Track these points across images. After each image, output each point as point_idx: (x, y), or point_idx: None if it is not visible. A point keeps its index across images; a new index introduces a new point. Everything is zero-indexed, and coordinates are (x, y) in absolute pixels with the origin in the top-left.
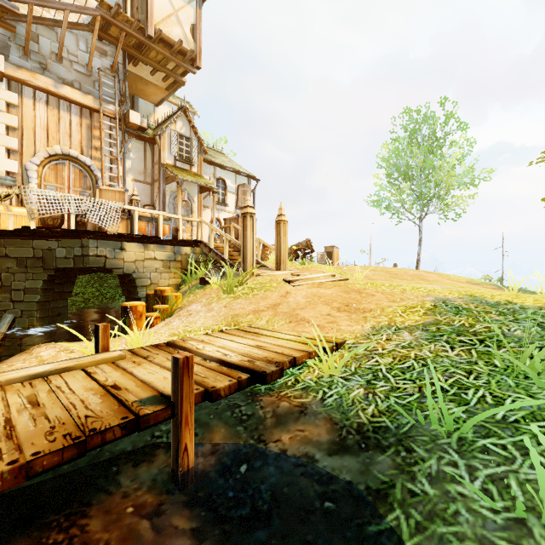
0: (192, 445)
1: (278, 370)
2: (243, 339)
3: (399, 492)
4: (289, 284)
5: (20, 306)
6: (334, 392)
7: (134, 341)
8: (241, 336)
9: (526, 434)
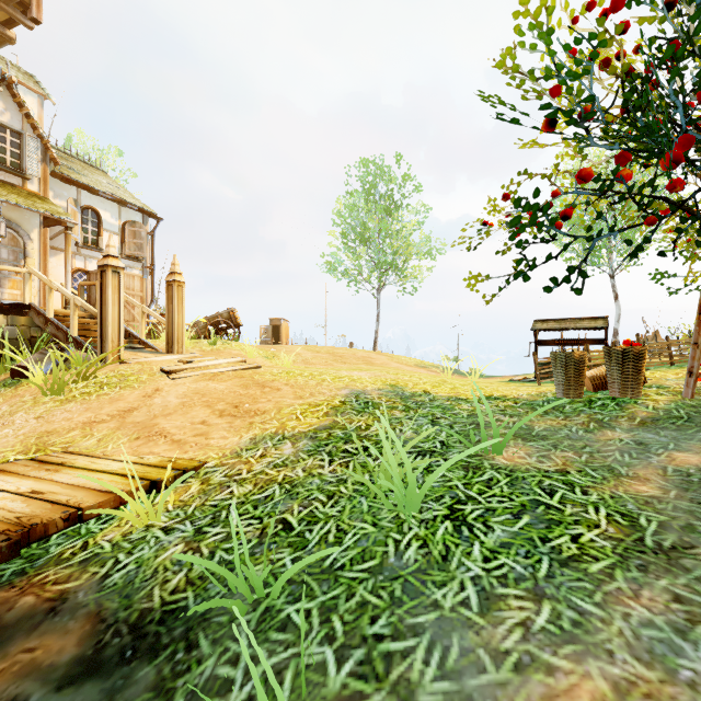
0: None
1: (3, 547)
2: (19, 480)
3: None
4: (167, 377)
5: None
6: (132, 560)
7: None
8: (21, 475)
9: (342, 586)
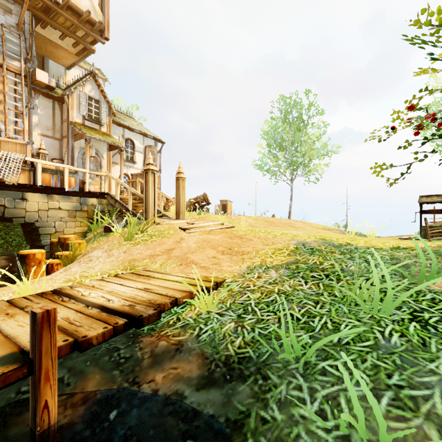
0: (54, 401)
1: (155, 312)
2: (134, 282)
3: (253, 421)
4: (184, 232)
5: None
6: (209, 328)
7: (23, 290)
8: (133, 280)
9: (354, 354)
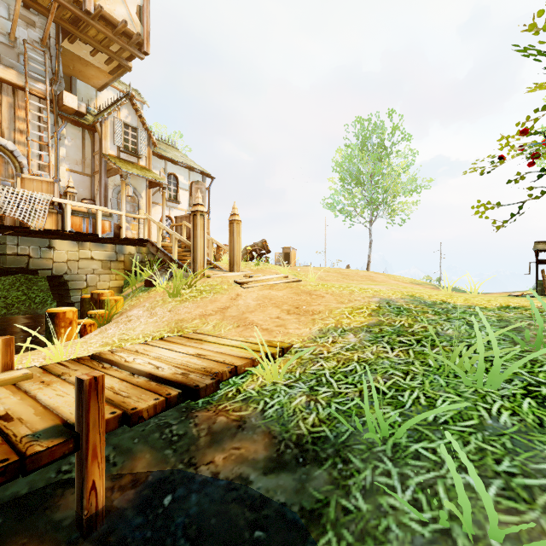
0: (102, 482)
1: (213, 382)
2: (184, 347)
3: (333, 511)
4: (240, 286)
5: None
6: (275, 402)
7: (55, 355)
8: (182, 344)
9: (454, 435)
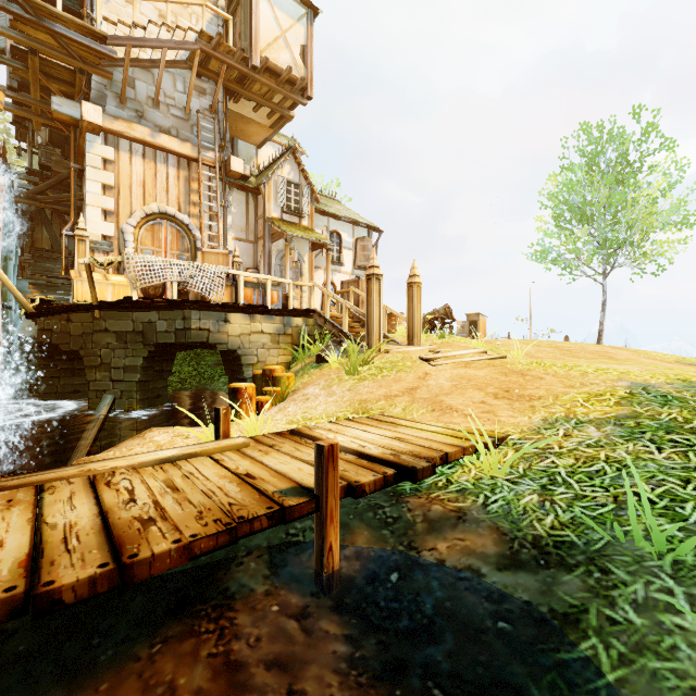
0: (336, 545)
1: (429, 465)
2: (378, 429)
3: (594, 618)
4: (427, 364)
5: (120, 386)
6: (499, 497)
7: (251, 428)
8: (374, 426)
9: None
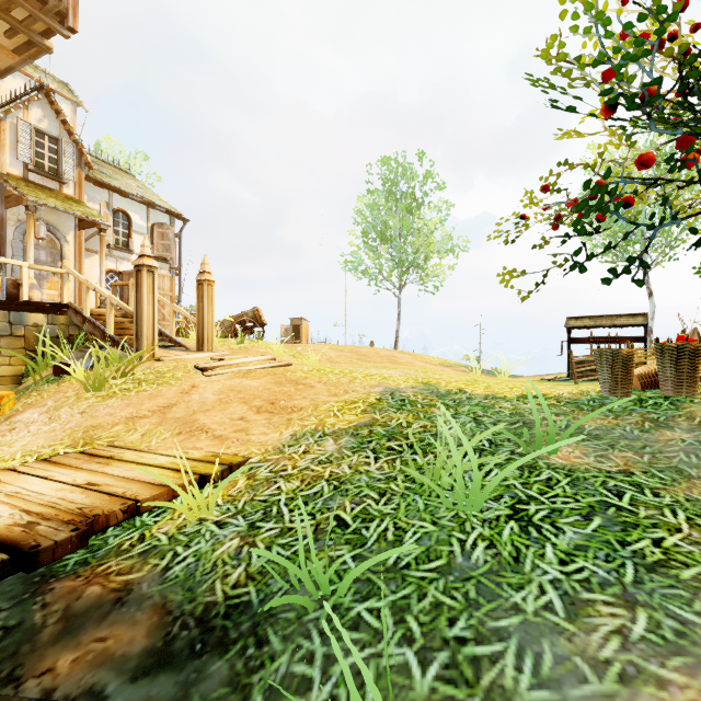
0: None
1: (72, 536)
2: (74, 472)
3: None
4: (201, 374)
5: None
6: (191, 553)
7: None
8: (74, 467)
9: (411, 586)
